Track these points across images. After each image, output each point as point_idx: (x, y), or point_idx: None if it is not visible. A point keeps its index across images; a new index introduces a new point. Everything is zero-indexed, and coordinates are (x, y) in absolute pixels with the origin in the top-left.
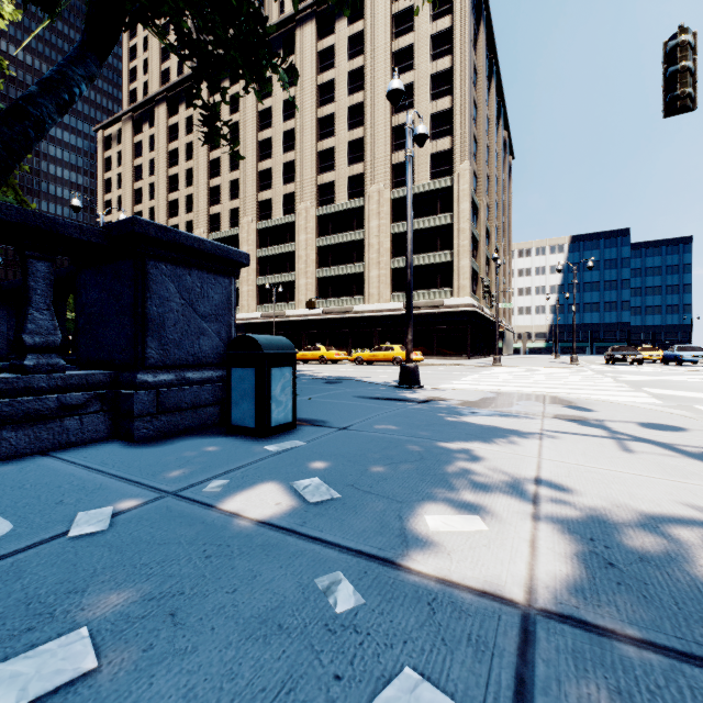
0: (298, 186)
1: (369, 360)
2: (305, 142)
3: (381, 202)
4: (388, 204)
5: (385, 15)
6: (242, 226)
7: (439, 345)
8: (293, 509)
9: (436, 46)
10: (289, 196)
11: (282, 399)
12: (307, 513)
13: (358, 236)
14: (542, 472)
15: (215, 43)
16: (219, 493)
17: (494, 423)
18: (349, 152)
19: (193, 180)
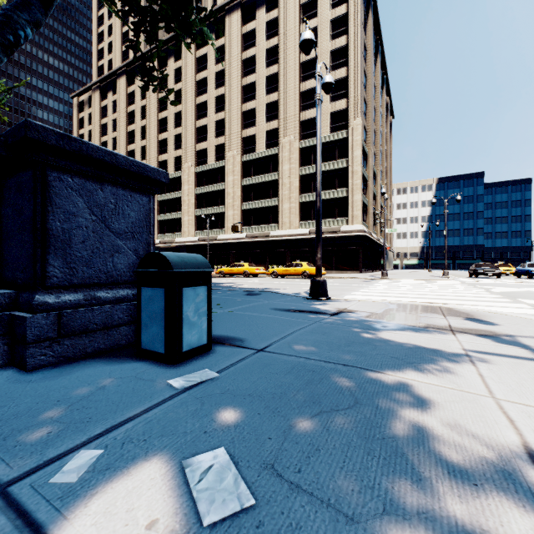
0: (227, 138)
1: (283, 274)
2: (233, 104)
3: (292, 150)
4: (297, 152)
5: (294, 5)
6: (183, 170)
7: (337, 262)
8: None
9: (335, 28)
10: (220, 146)
11: (196, 320)
12: None
13: (274, 177)
14: (524, 434)
15: None
16: (70, 489)
17: (412, 340)
18: (267, 111)
19: (146, 135)
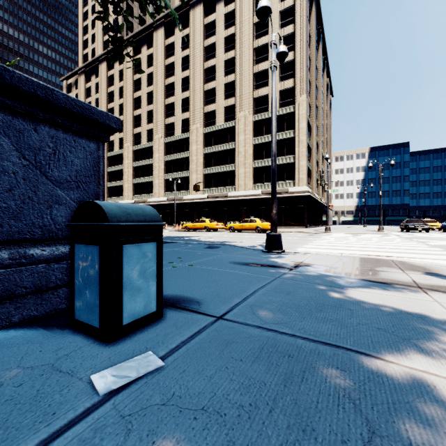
0: (191, 113)
1: (239, 229)
2: (196, 84)
3: (246, 123)
4: (251, 125)
5: None
6: (155, 141)
7: (286, 218)
8: None
9: (283, 18)
10: (185, 120)
11: (141, 284)
12: None
13: (231, 146)
14: None
15: None
16: None
17: (387, 302)
18: (225, 90)
19: (123, 111)
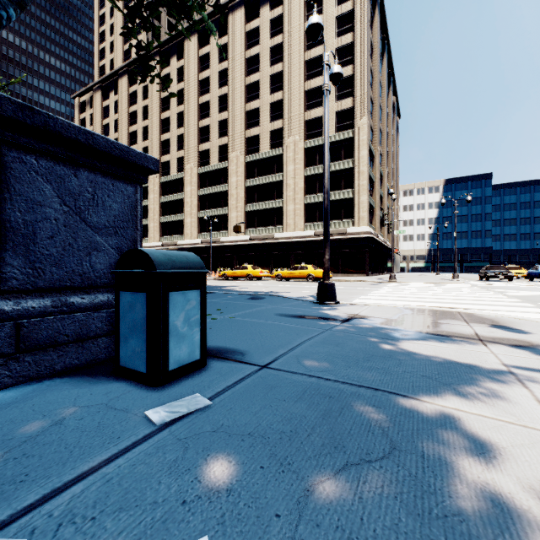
0: (230, 138)
1: (287, 277)
2: (236, 104)
3: (296, 151)
4: (302, 152)
5: (299, 1)
6: (186, 171)
7: (343, 265)
8: None
9: (341, 25)
10: (223, 146)
11: (186, 331)
12: None
13: (278, 178)
14: None
15: None
16: None
17: (440, 353)
18: (271, 111)
19: (148, 135)
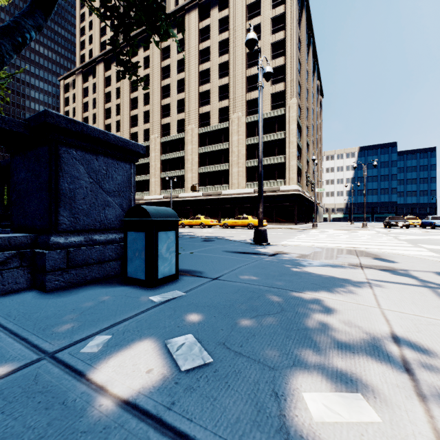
0: (186, 114)
1: (232, 225)
2: (191, 86)
3: (240, 124)
4: (244, 126)
5: (242, 5)
6: (151, 140)
7: (277, 216)
8: (164, 379)
9: (275, 25)
10: (181, 121)
11: (167, 256)
12: (177, 387)
13: (225, 146)
14: (393, 327)
15: (127, 7)
16: (95, 355)
17: (329, 273)
18: (219, 92)
19: (120, 111)
